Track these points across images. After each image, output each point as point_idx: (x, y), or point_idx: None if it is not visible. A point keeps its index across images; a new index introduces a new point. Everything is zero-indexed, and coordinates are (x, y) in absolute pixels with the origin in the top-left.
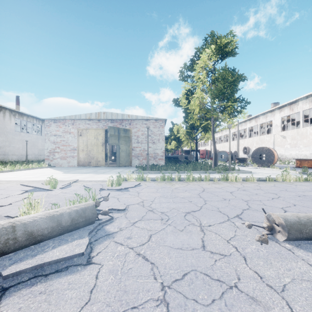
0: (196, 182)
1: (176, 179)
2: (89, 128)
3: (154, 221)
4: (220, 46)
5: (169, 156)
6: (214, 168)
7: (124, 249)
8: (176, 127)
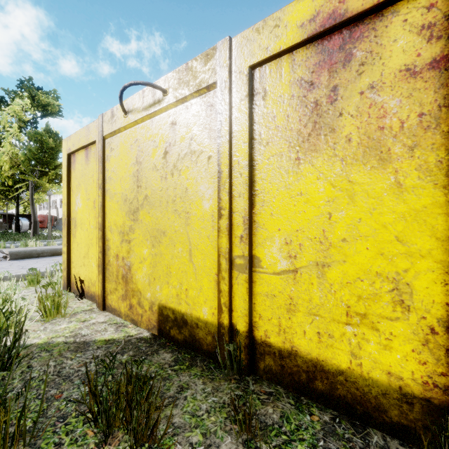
0: None
1: None
2: None
3: None
4: (40, 100)
5: None
6: (28, 238)
7: None
8: None
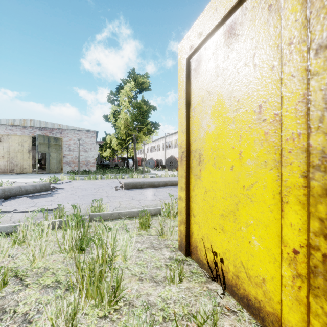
0: (112, 179)
1: (99, 178)
2: (11, 134)
3: (78, 190)
4: (139, 81)
5: (104, 163)
6: (133, 172)
7: (65, 194)
8: (109, 137)
